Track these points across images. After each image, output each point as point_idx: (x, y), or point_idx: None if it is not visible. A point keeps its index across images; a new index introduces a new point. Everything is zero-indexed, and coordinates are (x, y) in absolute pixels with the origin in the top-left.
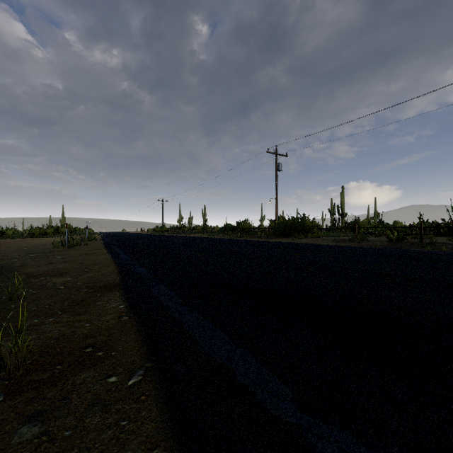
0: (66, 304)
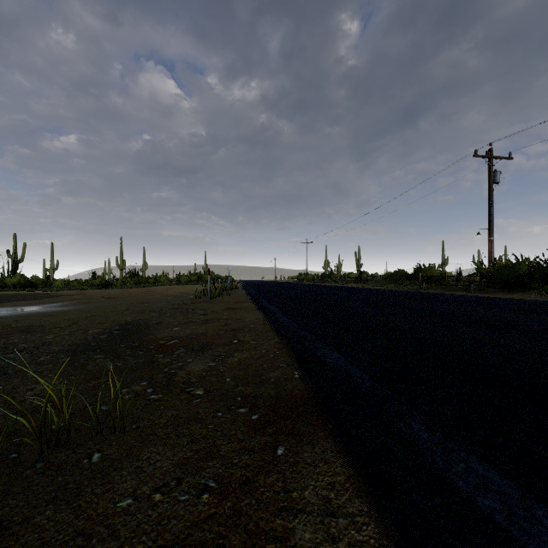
0: (205, 500)
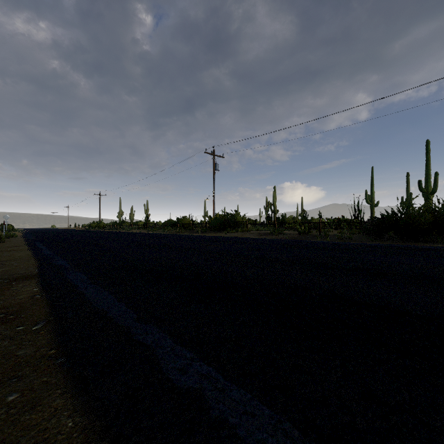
0: None
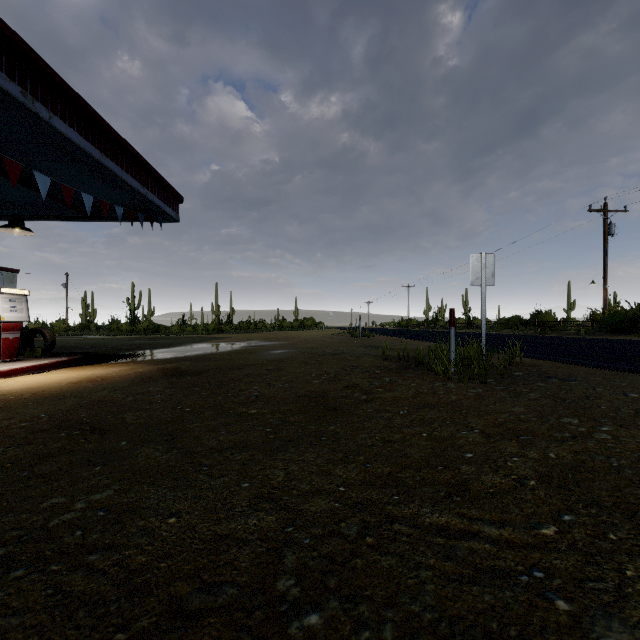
0: None
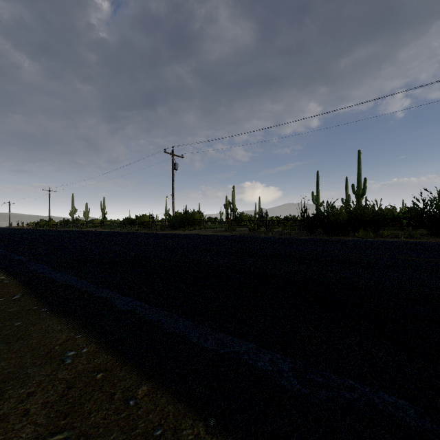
0: None
